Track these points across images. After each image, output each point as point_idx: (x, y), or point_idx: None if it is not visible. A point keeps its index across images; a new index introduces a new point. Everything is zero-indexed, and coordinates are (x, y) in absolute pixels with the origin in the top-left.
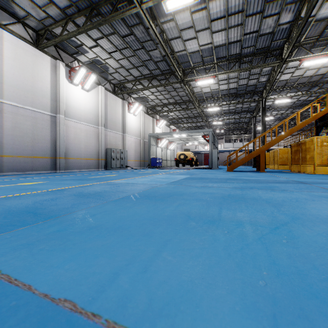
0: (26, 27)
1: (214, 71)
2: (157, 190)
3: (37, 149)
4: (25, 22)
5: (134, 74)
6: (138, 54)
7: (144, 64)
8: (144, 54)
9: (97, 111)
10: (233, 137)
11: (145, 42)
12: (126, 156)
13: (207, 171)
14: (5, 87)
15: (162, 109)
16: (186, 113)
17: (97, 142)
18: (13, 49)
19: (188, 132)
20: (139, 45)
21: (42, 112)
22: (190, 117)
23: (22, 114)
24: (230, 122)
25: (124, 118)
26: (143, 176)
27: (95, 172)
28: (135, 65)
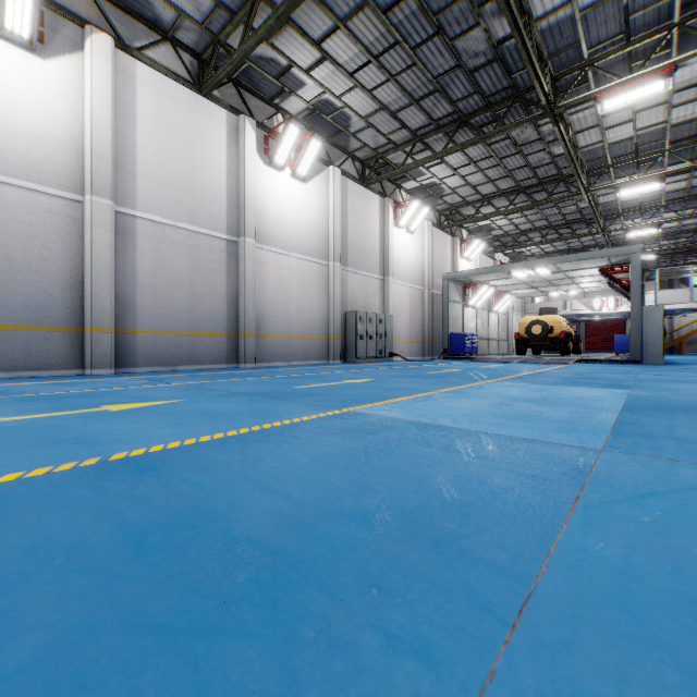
0: (180, 50)
1: (661, 60)
2: (677, 547)
3: (201, 316)
4: (176, 39)
5: (411, 123)
6: (423, 59)
7: (439, 87)
8: (440, 54)
9: (325, 227)
10: (689, 272)
11: (447, 10)
12: (391, 330)
13: (651, 373)
14: (139, 184)
15: (477, 213)
16: (544, 214)
17: (324, 299)
18: (153, 101)
19: (558, 261)
20: (428, 27)
21: (211, 234)
22: (554, 226)
23: (171, 239)
24: (682, 229)
25: (386, 239)
26: (449, 385)
27: (317, 370)
28: (414, 96)
